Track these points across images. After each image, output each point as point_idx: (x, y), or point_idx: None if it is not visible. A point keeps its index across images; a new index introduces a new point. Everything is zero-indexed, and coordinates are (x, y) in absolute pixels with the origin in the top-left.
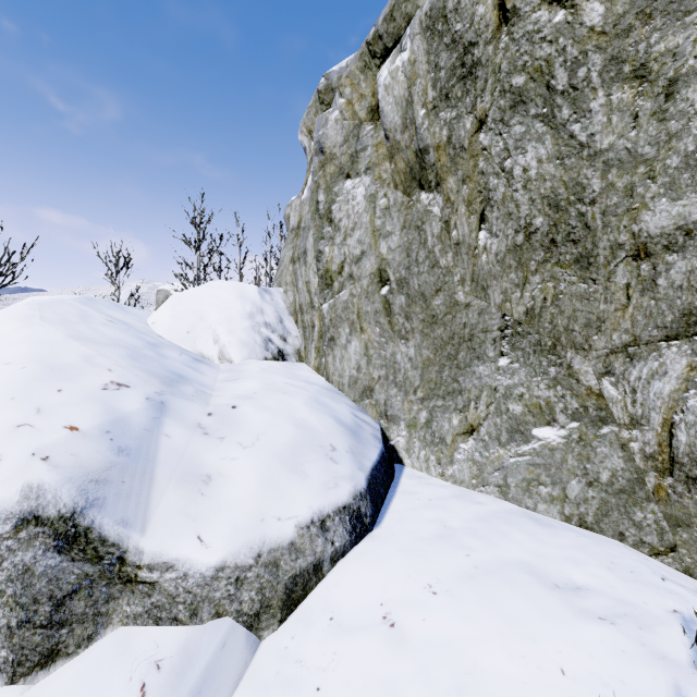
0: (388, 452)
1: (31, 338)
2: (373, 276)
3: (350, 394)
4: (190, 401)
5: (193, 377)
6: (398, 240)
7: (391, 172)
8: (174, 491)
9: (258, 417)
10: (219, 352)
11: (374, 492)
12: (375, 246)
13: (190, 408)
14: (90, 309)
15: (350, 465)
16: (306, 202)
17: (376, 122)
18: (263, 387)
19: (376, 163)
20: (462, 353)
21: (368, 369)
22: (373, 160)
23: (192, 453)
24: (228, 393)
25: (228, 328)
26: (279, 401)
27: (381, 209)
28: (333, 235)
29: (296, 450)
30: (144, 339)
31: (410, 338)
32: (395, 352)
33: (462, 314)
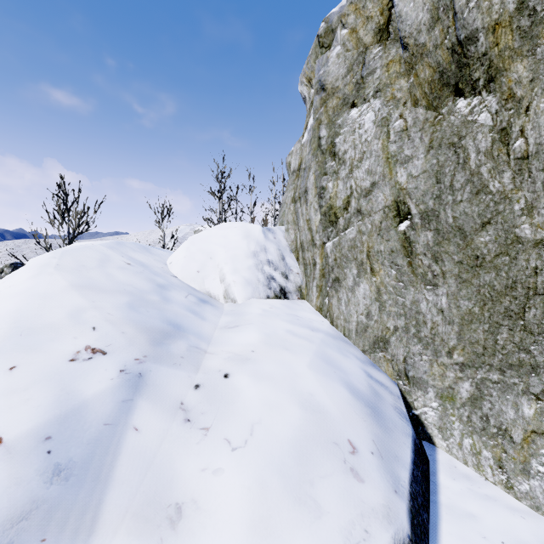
0: (415, 431)
1: (29, 290)
2: (387, 209)
3: (357, 343)
4: (175, 367)
5: (191, 325)
6: (422, 164)
7: (409, 87)
8: (124, 543)
9: (254, 393)
10: (224, 291)
11: (418, 531)
12: (389, 175)
13: (173, 380)
14: (114, 253)
15: (381, 485)
16: (306, 144)
17: (384, 42)
18: (262, 339)
19: (387, 84)
20: (533, 310)
21: (381, 317)
22: (383, 81)
23: (163, 458)
24: (223, 349)
25: (233, 267)
26: (280, 364)
27: (396, 132)
28: (337, 169)
29: (303, 452)
30: (155, 281)
31: (439, 283)
32: (418, 299)
33: (529, 254)
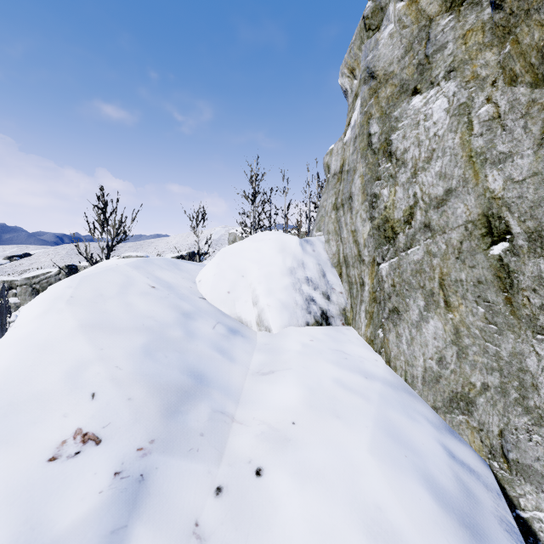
0: None
1: (29, 336)
2: (470, 225)
3: (425, 395)
4: (191, 457)
5: (217, 374)
6: (530, 163)
7: (501, 60)
8: None
9: (297, 509)
10: (257, 316)
11: None
12: (474, 179)
13: (186, 481)
14: (139, 274)
15: None
16: (349, 142)
17: (457, 8)
18: (304, 398)
19: (465, 60)
20: None
21: (460, 367)
22: (458, 57)
23: None
24: (255, 416)
25: (267, 287)
26: (331, 449)
27: (482, 121)
28: (394, 172)
29: None
30: (180, 308)
31: None
32: (522, 352)
33: None
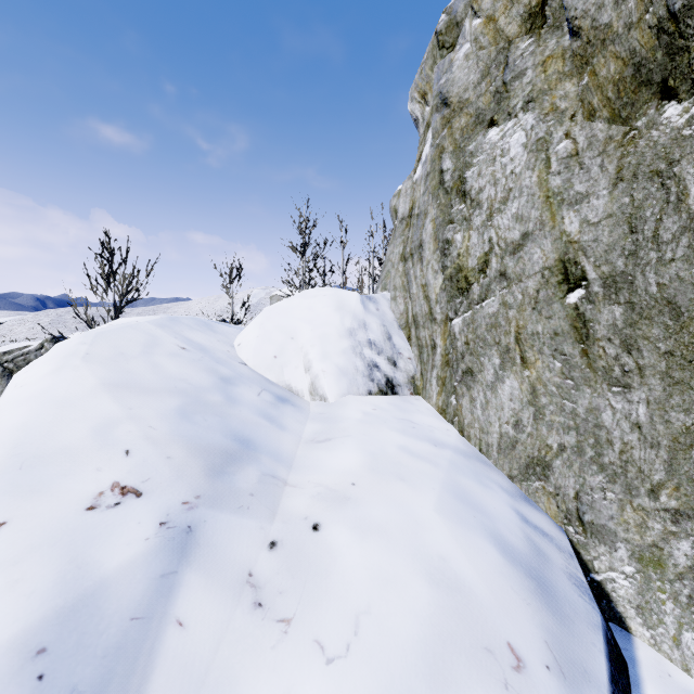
0: (601, 612)
1: (44, 393)
2: (547, 272)
3: (501, 464)
4: (241, 513)
5: (265, 440)
6: (605, 204)
7: (580, 92)
8: None
9: (358, 558)
10: (310, 384)
11: None
12: (551, 222)
13: (238, 535)
14: (165, 334)
15: None
16: (420, 181)
17: (538, 31)
18: (366, 463)
19: (544, 90)
20: None
21: (537, 429)
22: (537, 86)
23: (221, 674)
24: (310, 480)
25: (322, 351)
26: (394, 507)
27: (561, 159)
28: (469, 215)
29: (437, 666)
30: (217, 372)
31: (633, 384)
32: (598, 407)
33: None
